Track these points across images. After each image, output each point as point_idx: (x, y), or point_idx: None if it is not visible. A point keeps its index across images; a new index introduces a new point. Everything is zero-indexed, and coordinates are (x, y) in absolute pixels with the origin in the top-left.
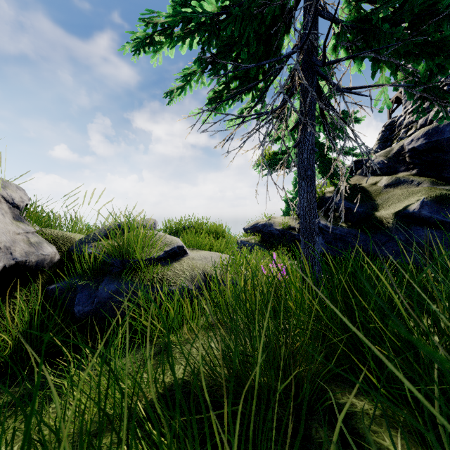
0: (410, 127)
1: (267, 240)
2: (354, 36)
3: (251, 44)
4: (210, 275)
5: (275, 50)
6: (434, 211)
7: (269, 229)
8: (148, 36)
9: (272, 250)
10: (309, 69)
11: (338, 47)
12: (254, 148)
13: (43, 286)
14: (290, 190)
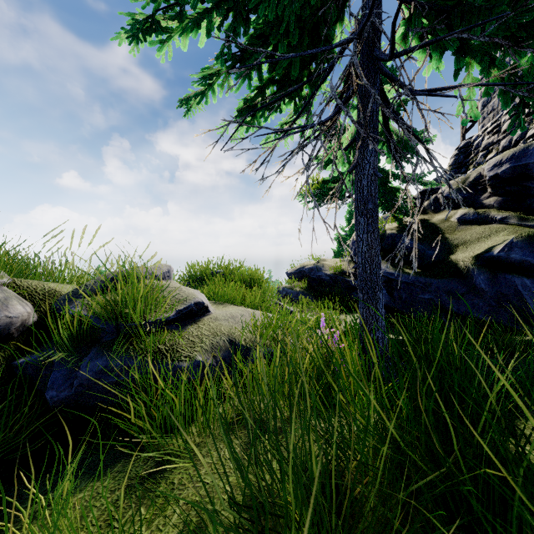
0: (490, 150)
1: (315, 287)
2: (432, 20)
3: (292, 34)
4: (238, 342)
5: (324, 43)
6: (527, 255)
7: (318, 274)
8: (148, 16)
9: (321, 300)
10: (369, 66)
11: (409, 36)
12: (297, 173)
13: (9, 360)
14: (343, 227)
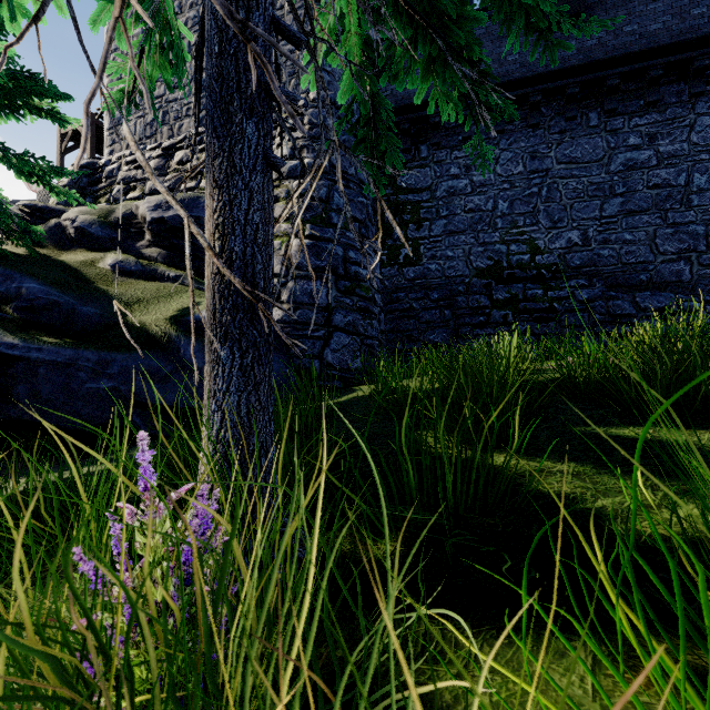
0: (132, 186)
1: None
2: None
3: None
4: None
5: None
6: None
7: None
8: None
9: None
10: None
11: None
12: None
13: None
14: None
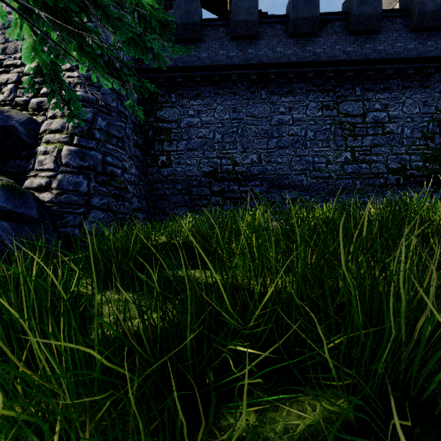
0: None
1: None
2: None
3: None
4: None
5: None
6: (3, 202)
7: None
8: None
9: None
10: None
11: None
12: None
13: None
14: None
